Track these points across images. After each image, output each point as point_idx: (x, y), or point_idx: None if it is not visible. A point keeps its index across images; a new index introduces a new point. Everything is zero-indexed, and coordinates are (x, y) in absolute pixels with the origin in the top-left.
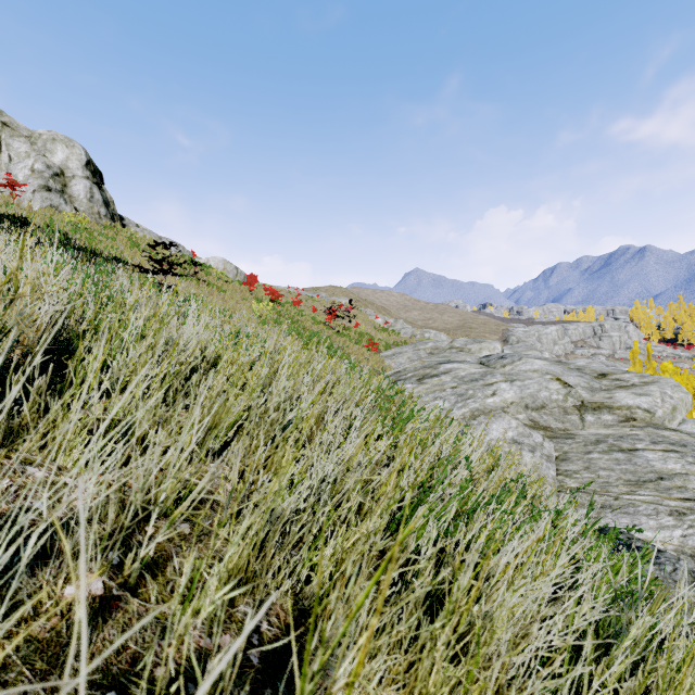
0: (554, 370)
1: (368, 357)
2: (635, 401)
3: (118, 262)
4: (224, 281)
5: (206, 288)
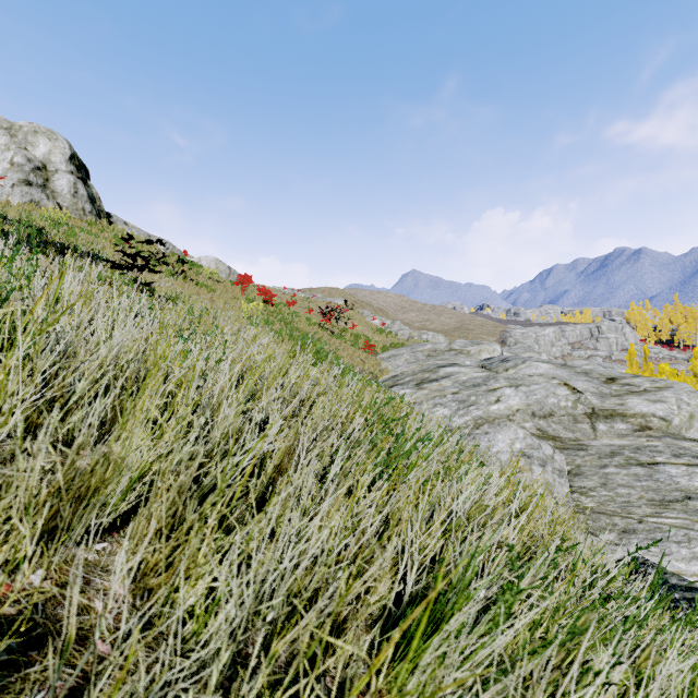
0: (560, 375)
1: (364, 360)
2: (650, 408)
3: (96, 258)
4: (215, 281)
5: (194, 287)
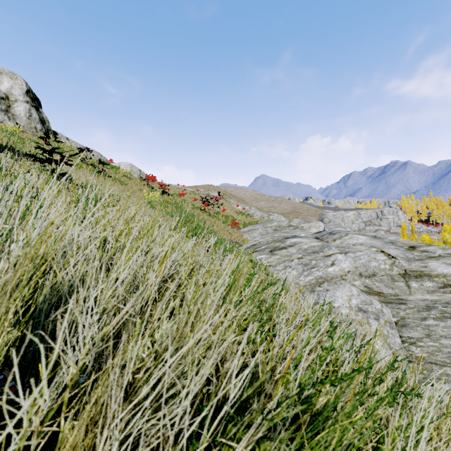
0: (376, 244)
1: (232, 233)
2: (449, 270)
3: (32, 157)
4: (128, 178)
5: (111, 181)
